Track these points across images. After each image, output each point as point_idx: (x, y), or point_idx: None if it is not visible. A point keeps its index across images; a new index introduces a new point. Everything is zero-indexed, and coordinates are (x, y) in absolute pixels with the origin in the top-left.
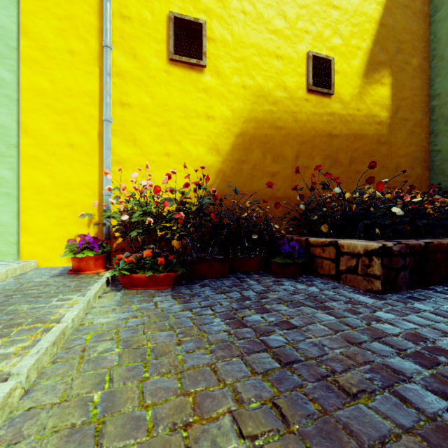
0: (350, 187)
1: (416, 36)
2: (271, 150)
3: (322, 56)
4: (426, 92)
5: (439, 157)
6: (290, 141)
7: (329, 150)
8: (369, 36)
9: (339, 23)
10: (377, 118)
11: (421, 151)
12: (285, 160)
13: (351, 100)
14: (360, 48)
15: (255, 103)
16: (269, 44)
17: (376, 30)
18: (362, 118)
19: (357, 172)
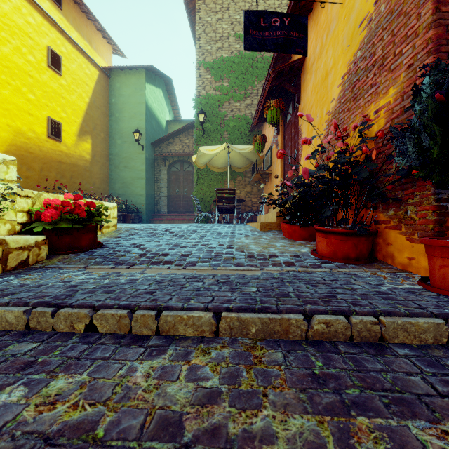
0: (71, 190)
1: (103, 123)
2: (26, 164)
3: (56, 121)
4: (108, 151)
5: (112, 181)
6: (37, 161)
7: (60, 169)
8: (81, 117)
9: (65, 106)
10: (85, 158)
11: (105, 177)
12: (35, 171)
13: (71, 146)
14: (76, 122)
15: (16, 136)
16: (25, 105)
17: (84, 115)
18: (77, 157)
19: (75, 183)
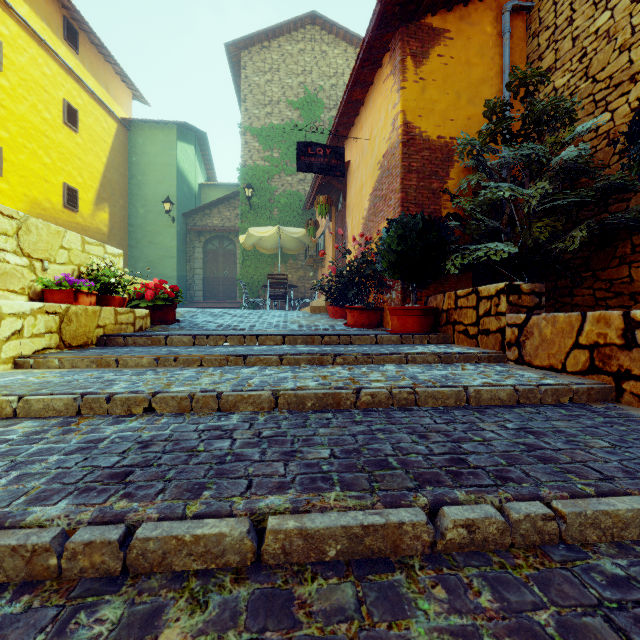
0: None
1: (122, 187)
2: None
3: (73, 188)
4: (127, 221)
5: (133, 260)
6: None
7: None
8: (98, 181)
9: (82, 169)
10: (102, 231)
11: (125, 255)
12: None
13: (88, 217)
14: (93, 187)
15: (32, 207)
16: (41, 171)
17: (102, 179)
18: (95, 229)
19: None
